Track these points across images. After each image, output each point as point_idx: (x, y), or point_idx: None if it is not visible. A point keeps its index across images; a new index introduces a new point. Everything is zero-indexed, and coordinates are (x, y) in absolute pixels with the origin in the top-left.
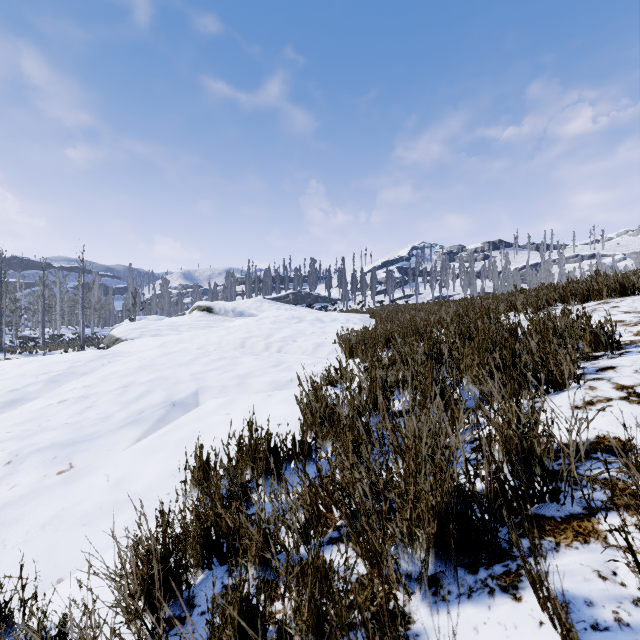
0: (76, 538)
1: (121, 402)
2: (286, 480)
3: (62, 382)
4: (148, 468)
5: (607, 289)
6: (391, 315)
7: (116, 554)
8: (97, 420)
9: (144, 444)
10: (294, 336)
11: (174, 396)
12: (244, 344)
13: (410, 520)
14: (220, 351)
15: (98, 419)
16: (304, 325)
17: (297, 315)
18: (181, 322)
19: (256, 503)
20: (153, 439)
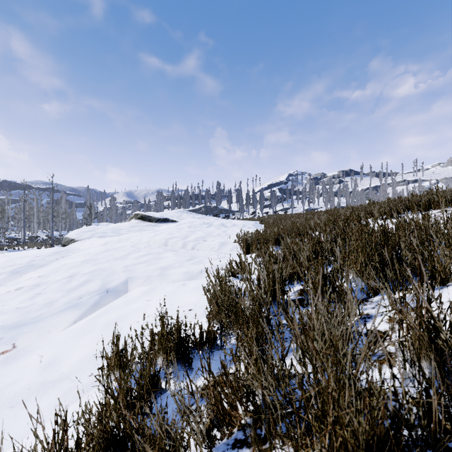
0: (1, 421)
1: (65, 289)
2: (190, 381)
3: (23, 273)
4: (77, 349)
5: (445, 200)
6: (276, 221)
7: (32, 441)
8: (43, 305)
9: (77, 327)
10: (204, 237)
11: (108, 284)
12: (167, 243)
13: (331, 449)
14: (148, 248)
15: (44, 304)
16: (212, 229)
17: (207, 222)
18: (121, 227)
19: (165, 391)
20: (85, 322)
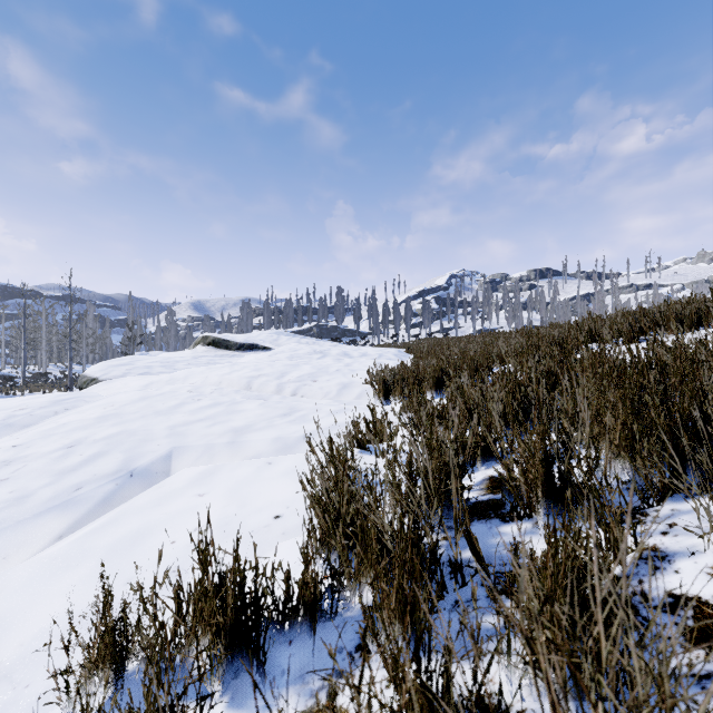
0: None
1: (54, 471)
2: None
3: None
4: (42, 605)
5: None
6: (433, 349)
7: None
8: (6, 502)
9: (55, 552)
10: (314, 374)
11: (135, 461)
12: (250, 385)
13: None
14: (218, 394)
15: (8, 501)
16: (327, 361)
17: (320, 349)
18: (178, 358)
19: None
20: (73, 542)
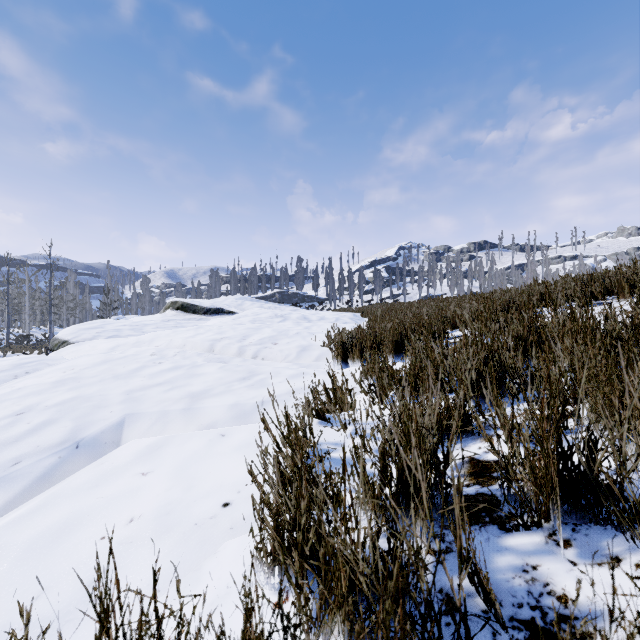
0: None
1: None
2: None
3: None
4: None
5: None
6: (387, 313)
7: None
8: None
9: None
10: (275, 337)
11: (83, 430)
12: (213, 347)
13: None
14: (180, 357)
15: None
16: (288, 324)
17: (280, 313)
18: (147, 321)
19: None
20: None
